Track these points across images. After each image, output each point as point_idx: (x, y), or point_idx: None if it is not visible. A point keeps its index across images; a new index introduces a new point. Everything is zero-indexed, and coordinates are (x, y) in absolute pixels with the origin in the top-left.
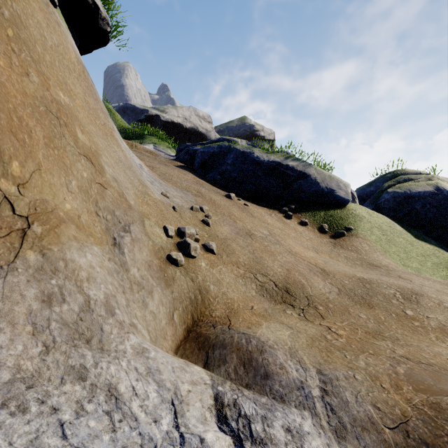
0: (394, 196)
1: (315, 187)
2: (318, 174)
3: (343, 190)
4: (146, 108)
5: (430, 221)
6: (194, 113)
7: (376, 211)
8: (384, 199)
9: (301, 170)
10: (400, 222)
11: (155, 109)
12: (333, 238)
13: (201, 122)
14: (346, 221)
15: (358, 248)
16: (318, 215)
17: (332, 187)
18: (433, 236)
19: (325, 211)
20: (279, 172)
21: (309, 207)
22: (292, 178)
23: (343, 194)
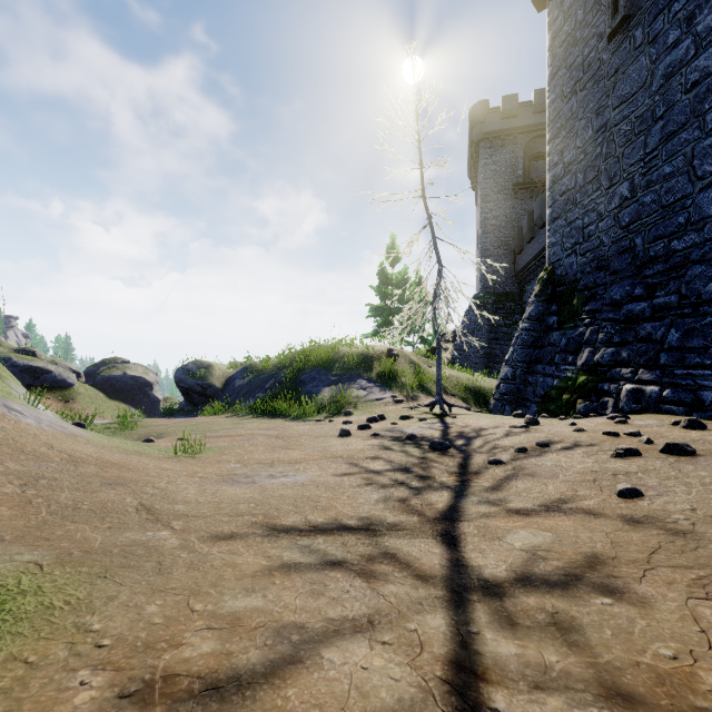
0: (103, 377)
1: (55, 378)
2: (57, 371)
3: (72, 379)
4: None
5: (121, 389)
6: None
7: (95, 385)
8: (98, 379)
9: (46, 369)
10: (106, 391)
11: None
12: (65, 404)
13: None
14: (72, 395)
15: (75, 407)
16: (57, 393)
17: (66, 378)
18: (123, 396)
19: (61, 390)
20: (32, 371)
21: (51, 389)
22: (40, 374)
23: (72, 381)
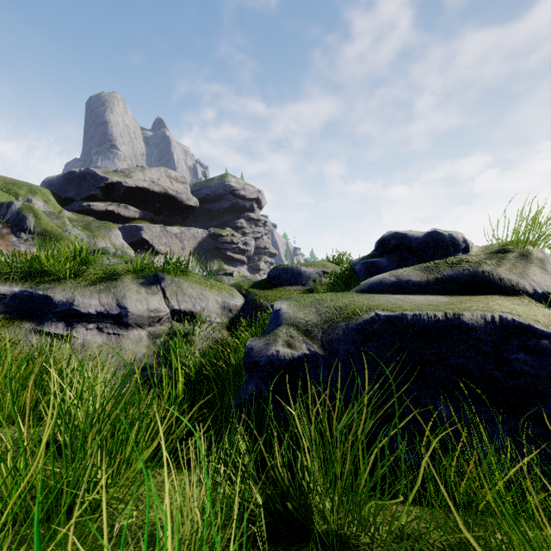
0: None
1: None
2: None
3: None
4: (106, 176)
5: None
6: (165, 175)
7: None
8: None
9: None
10: None
11: (118, 174)
12: None
13: (172, 184)
14: None
15: None
16: None
17: None
18: None
19: None
20: None
21: None
22: None
23: None
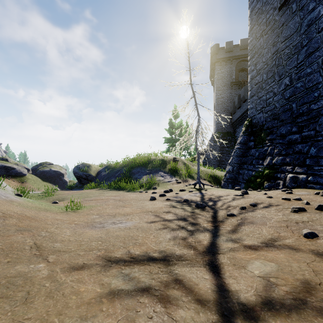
0: (40, 171)
1: (17, 171)
2: (18, 168)
3: (25, 172)
4: None
5: (49, 176)
6: None
7: (36, 175)
8: (38, 172)
9: (12, 167)
10: (41, 177)
11: None
12: (21, 184)
13: None
14: (25, 179)
15: (26, 185)
16: (18, 178)
17: (22, 171)
18: (50, 180)
19: (20, 177)
20: (6, 168)
21: (15, 177)
22: (10, 169)
23: (25, 173)
